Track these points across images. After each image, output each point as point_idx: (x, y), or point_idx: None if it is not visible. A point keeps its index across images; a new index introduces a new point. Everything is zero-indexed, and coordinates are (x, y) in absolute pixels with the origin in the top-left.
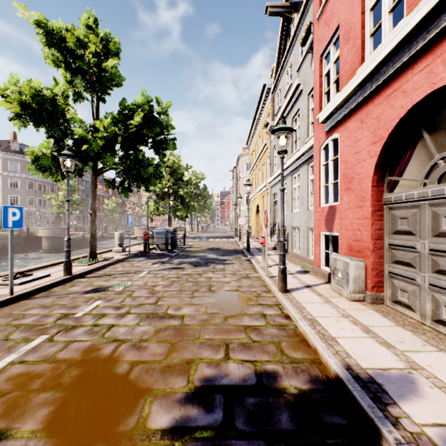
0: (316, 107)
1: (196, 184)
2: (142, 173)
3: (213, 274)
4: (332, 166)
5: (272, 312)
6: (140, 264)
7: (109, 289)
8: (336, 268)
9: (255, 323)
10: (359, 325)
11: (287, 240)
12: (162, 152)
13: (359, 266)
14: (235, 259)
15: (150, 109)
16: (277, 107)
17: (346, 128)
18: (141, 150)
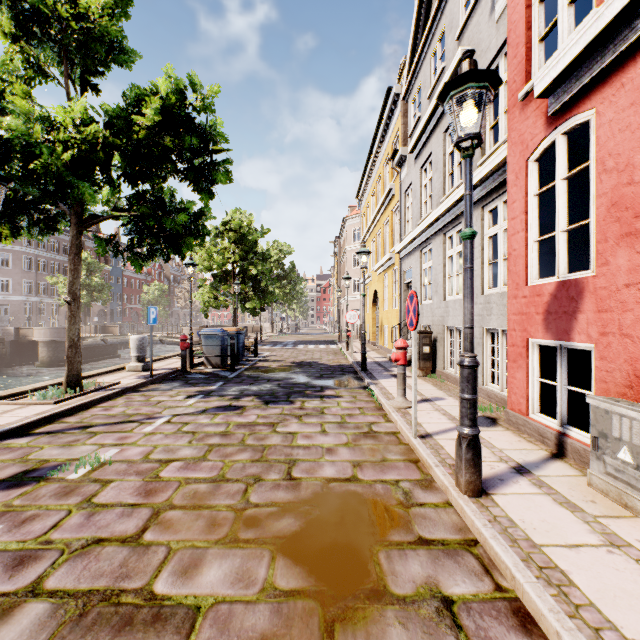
0: (514, 77)
1: (278, 261)
2: (166, 224)
3: (300, 426)
4: (564, 193)
5: (468, 587)
6: (163, 398)
7: (51, 475)
8: (608, 435)
9: None
10: None
11: (434, 350)
12: (206, 188)
13: None
14: (341, 386)
15: (178, 99)
16: (411, 122)
17: (626, 85)
18: (163, 180)
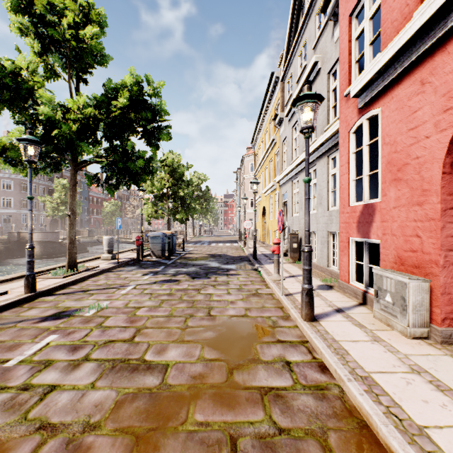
0: (342, 82)
1: (198, 185)
2: (130, 167)
3: (214, 290)
4: (367, 153)
5: (299, 358)
6: (128, 275)
7: (75, 314)
8: (381, 288)
9: (276, 381)
10: (448, 394)
11: (300, 246)
12: (155, 143)
13: (421, 288)
14: (240, 268)
15: (138, 90)
16: (286, 96)
17: (393, 98)
18: (128, 139)
